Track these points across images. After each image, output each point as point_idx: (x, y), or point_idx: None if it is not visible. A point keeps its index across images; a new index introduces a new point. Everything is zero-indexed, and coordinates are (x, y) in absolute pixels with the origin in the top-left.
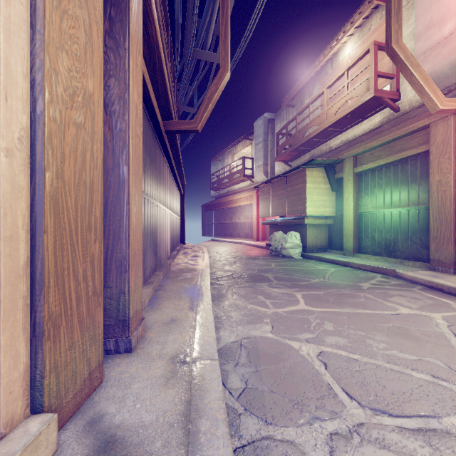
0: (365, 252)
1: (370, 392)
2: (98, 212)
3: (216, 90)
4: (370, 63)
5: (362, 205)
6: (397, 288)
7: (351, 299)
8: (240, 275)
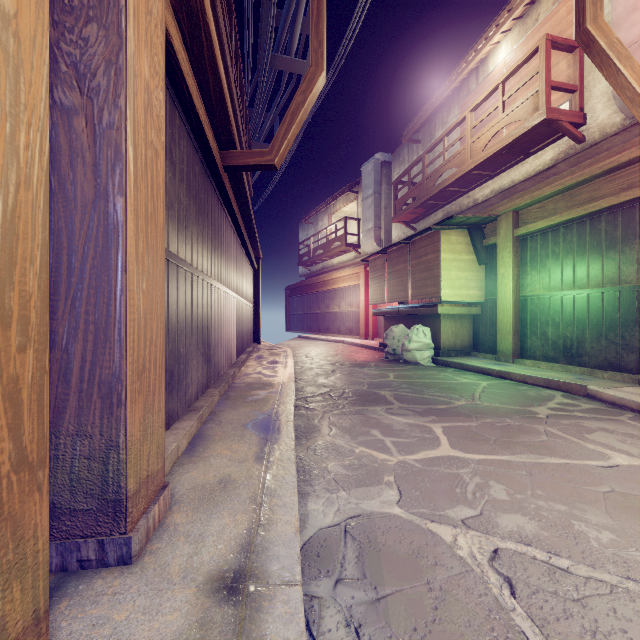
0: (532, 357)
1: None
2: (34, 284)
3: (303, 101)
4: (540, 68)
5: (526, 285)
6: (594, 417)
7: (525, 437)
8: (341, 393)
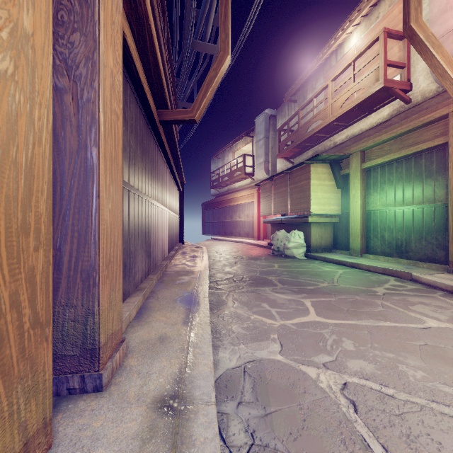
0: (374, 252)
1: None
2: (43, 207)
3: (215, 75)
4: (380, 51)
5: (370, 203)
6: (416, 294)
7: (368, 308)
8: (241, 278)
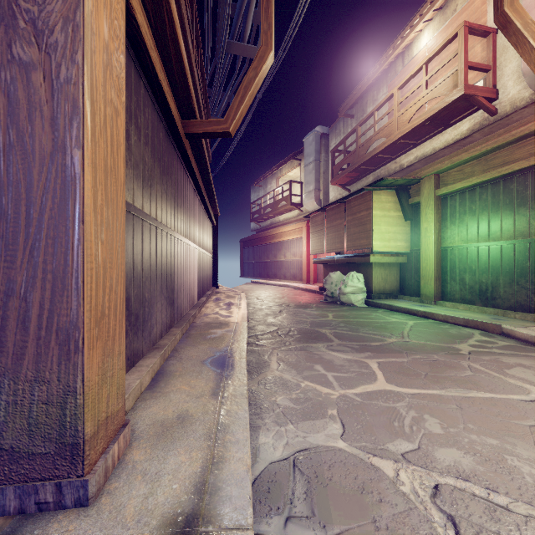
0: (451, 299)
1: None
2: None
3: (255, 76)
4: (459, 50)
5: (446, 238)
6: (511, 353)
7: (452, 372)
8: (288, 331)
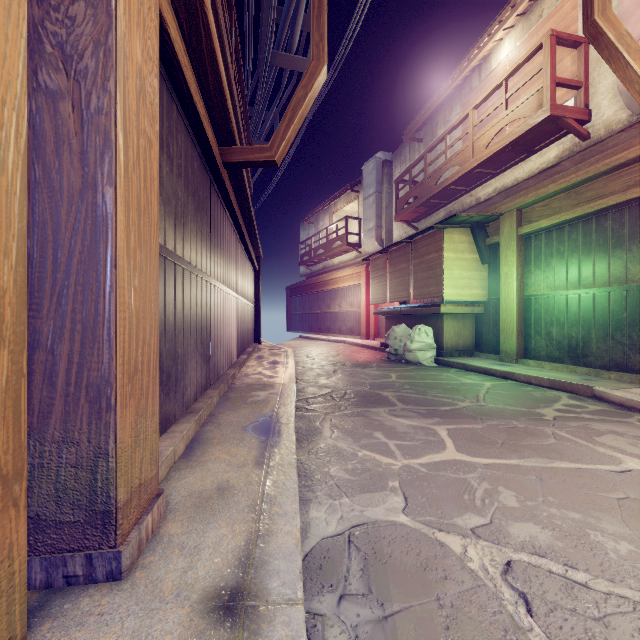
0: (536, 357)
1: None
2: (9, 278)
3: (304, 96)
4: (545, 64)
5: (530, 284)
6: (603, 419)
7: (533, 440)
8: (343, 394)
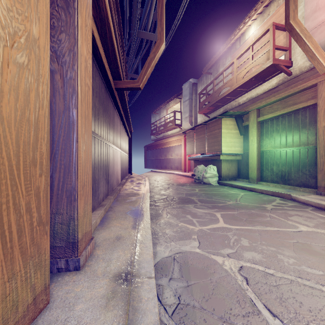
0: (266, 180)
1: (290, 309)
2: (44, 148)
3: (154, 57)
4: (270, 39)
5: (263, 145)
6: (294, 209)
7: (260, 218)
8: (172, 198)
